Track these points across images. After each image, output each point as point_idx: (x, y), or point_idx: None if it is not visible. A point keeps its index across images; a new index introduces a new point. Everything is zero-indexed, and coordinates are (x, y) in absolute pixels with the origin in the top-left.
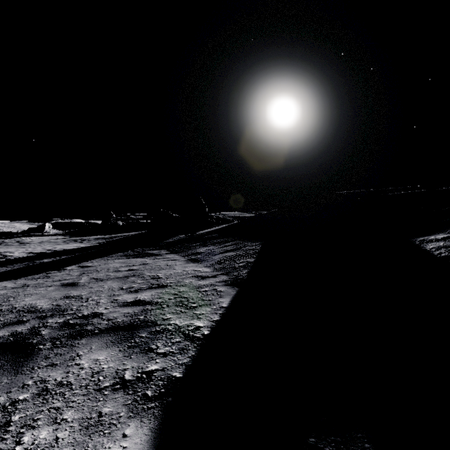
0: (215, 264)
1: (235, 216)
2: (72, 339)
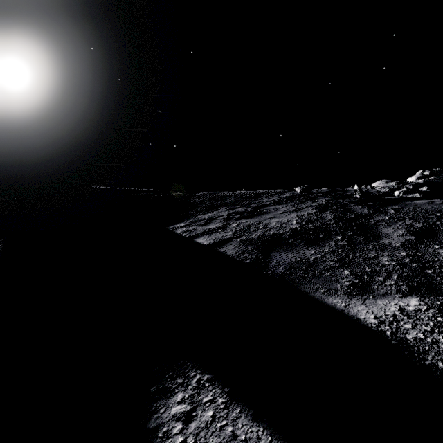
0: None
1: None
2: None
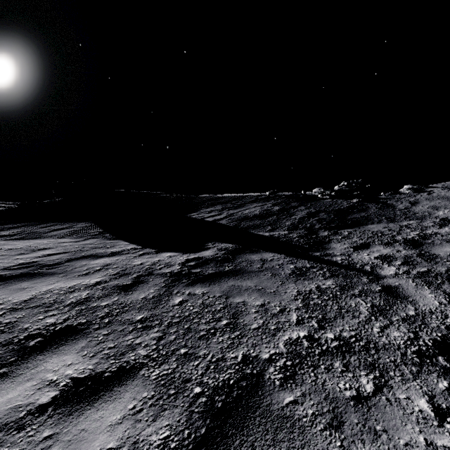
0: (65, 237)
1: None
2: (55, 266)
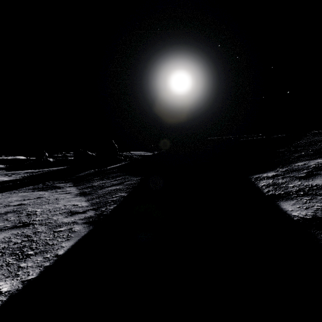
0: (95, 198)
1: (140, 155)
2: None
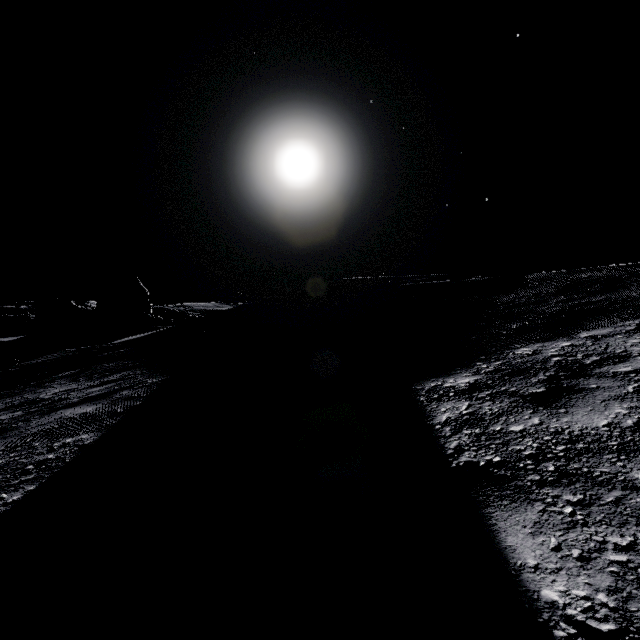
0: (0, 452)
1: (205, 310)
2: None
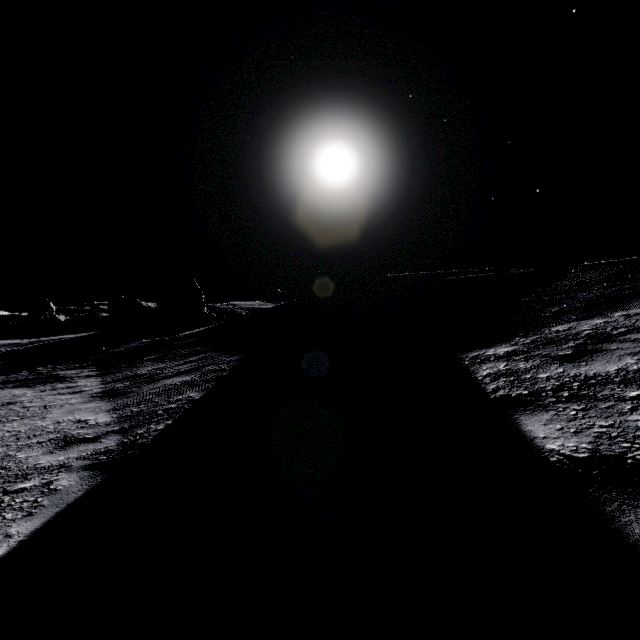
0: (131, 405)
1: (252, 308)
2: None
